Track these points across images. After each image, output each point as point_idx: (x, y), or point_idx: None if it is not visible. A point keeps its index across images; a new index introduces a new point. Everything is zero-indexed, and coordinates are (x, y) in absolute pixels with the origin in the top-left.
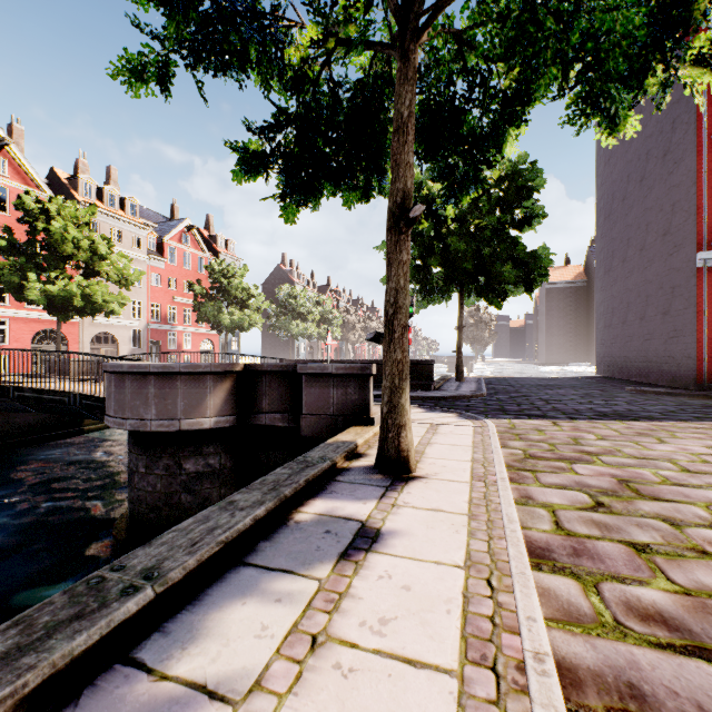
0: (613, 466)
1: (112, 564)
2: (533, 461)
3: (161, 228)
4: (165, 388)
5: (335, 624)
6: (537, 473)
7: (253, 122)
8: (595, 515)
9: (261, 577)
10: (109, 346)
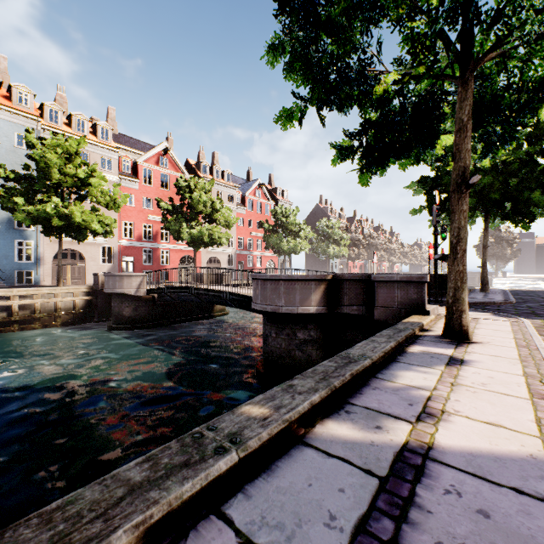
0: None
1: (344, 352)
2: None
3: (243, 187)
4: (289, 288)
5: (458, 381)
6: None
7: (347, 130)
8: None
9: (410, 366)
10: (216, 265)
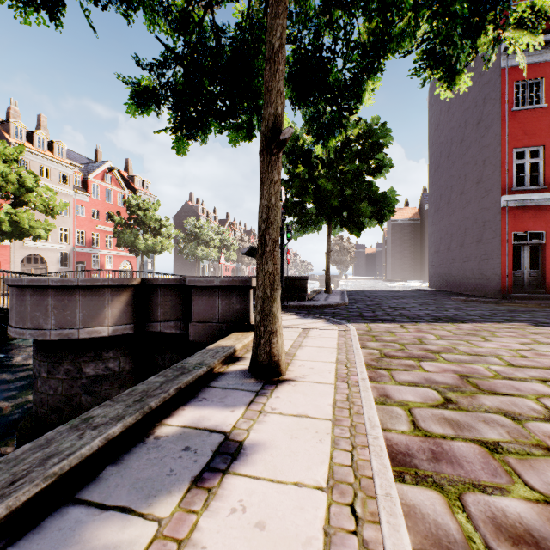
0: (453, 363)
1: None
2: (388, 359)
3: (86, 168)
4: (64, 300)
5: None
6: (392, 371)
7: (143, 59)
8: (446, 412)
9: (89, 522)
10: (38, 266)
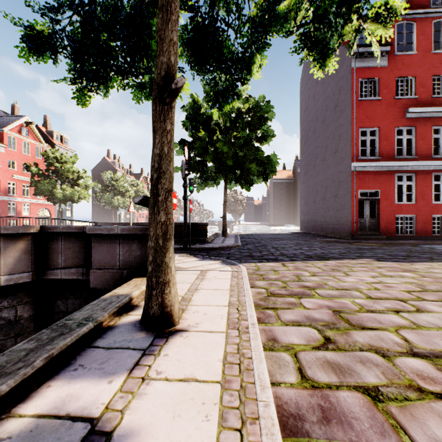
0: (326, 298)
1: None
2: (274, 298)
3: (2, 121)
4: None
5: None
6: (278, 310)
7: (35, 1)
8: (328, 354)
9: None
10: None
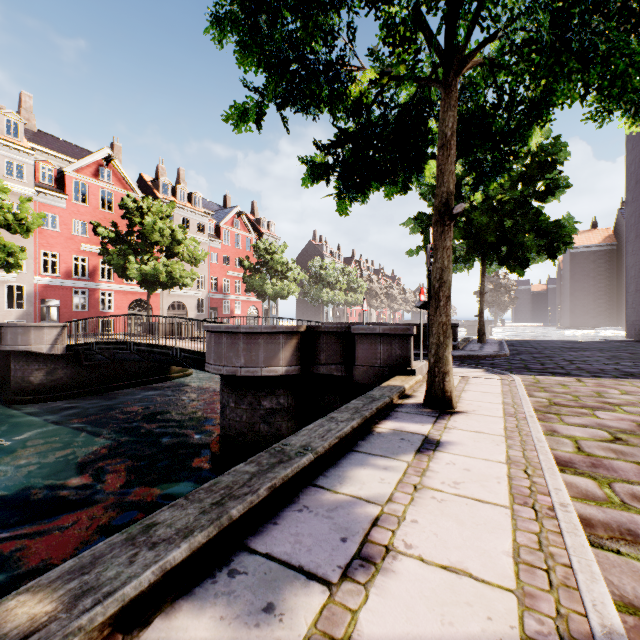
0: (634, 414)
1: (281, 442)
2: (557, 407)
3: (218, 215)
4: (250, 344)
5: (425, 481)
6: (561, 416)
7: (319, 141)
8: (613, 445)
9: (369, 458)
10: (180, 312)
